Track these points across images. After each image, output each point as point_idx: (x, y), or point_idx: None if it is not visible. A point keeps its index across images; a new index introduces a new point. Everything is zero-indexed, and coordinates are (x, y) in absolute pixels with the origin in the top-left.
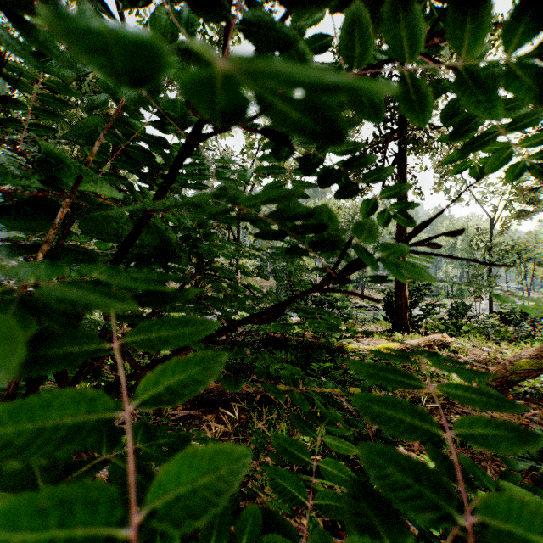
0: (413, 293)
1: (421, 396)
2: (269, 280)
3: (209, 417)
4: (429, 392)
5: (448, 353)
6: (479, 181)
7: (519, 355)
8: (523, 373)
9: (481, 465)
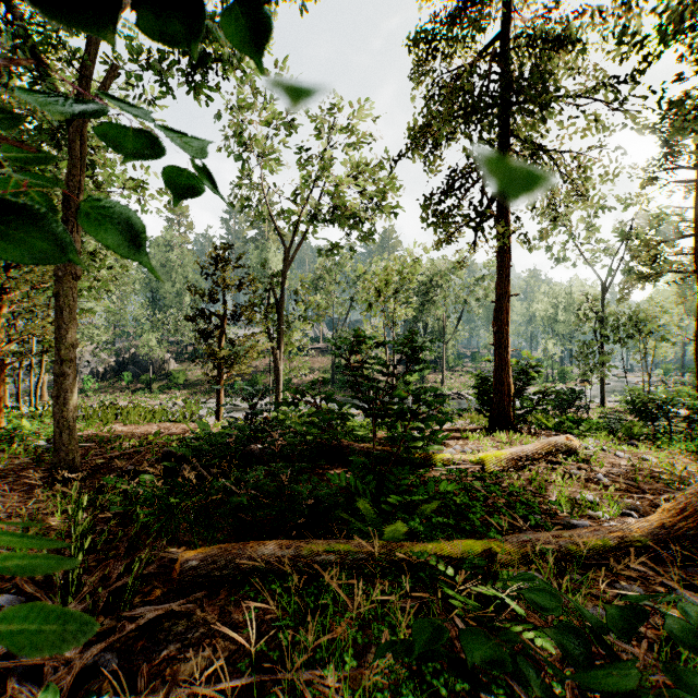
0: (517, 378)
1: (570, 550)
2: (322, 360)
3: (206, 614)
4: (582, 541)
5: (578, 463)
6: (589, 234)
7: None
8: None
9: None
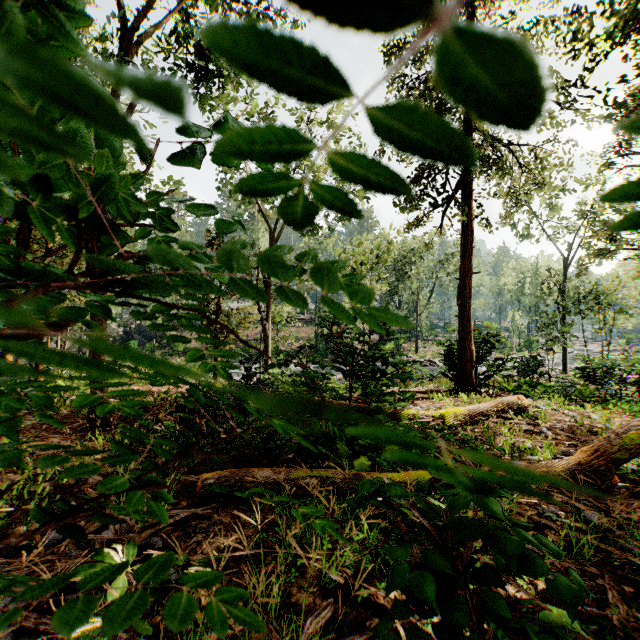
0: (479, 346)
1: None
2: (306, 330)
3: (222, 517)
4: None
5: (526, 419)
6: (552, 214)
7: (628, 426)
8: (633, 449)
9: (595, 582)
